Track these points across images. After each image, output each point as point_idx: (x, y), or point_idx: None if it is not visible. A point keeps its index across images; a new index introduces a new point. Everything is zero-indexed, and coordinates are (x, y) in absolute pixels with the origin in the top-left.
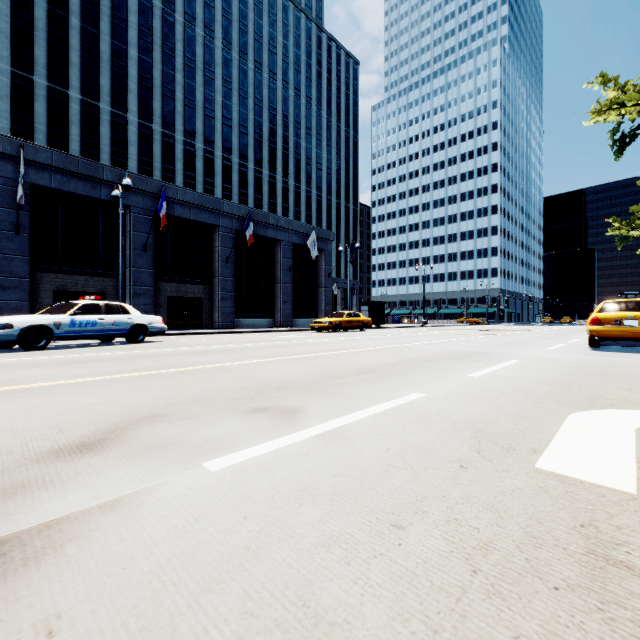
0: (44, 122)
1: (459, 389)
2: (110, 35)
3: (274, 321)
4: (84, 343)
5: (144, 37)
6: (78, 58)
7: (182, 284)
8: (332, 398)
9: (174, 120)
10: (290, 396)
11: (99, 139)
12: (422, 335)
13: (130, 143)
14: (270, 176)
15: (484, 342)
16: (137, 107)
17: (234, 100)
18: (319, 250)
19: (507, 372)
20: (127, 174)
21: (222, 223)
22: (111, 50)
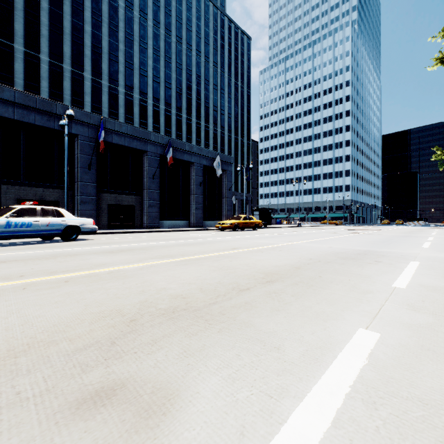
0: (22, 77)
1: (414, 317)
2: (71, 15)
3: (189, 223)
4: (27, 241)
5: (96, 17)
6: (47, 31)
7: (119, 195)
8: (239, 345)
9: (118, 77)
10: (174, 338)
11: (62, 90)
12: (303, 234)
13: (85, 94)
14: (187, 119)
15: (359, 240)
16: (90, 68)
17: (161, 64)
18: (222, 170)
19: (431, 280)
20: (70, 106)
21: (149, 149)
22: (71, 26)
